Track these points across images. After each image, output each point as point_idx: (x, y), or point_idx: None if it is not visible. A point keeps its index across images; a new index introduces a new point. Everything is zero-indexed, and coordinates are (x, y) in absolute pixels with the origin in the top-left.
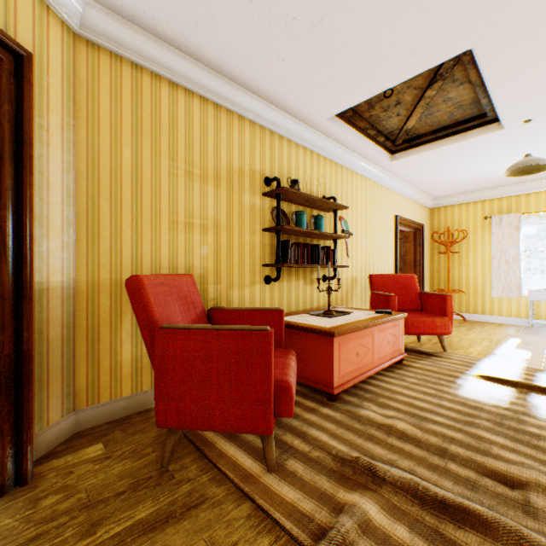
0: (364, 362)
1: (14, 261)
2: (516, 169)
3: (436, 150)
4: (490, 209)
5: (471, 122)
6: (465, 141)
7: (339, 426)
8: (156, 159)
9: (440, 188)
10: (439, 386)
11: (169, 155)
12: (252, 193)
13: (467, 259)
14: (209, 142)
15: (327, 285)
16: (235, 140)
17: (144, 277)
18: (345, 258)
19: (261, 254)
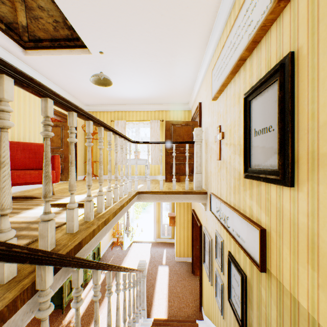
0: None
1: None
2: (99, 81)
3: (57, 57)
4: (115, 117)
5: (73, 42)
6: (73, 55)
7: None
8: None
9: (85, 97)
10: None
11: None
12: None
13: (104, 144)
14: None
15: None
16: None
17: None
18: None
19: None
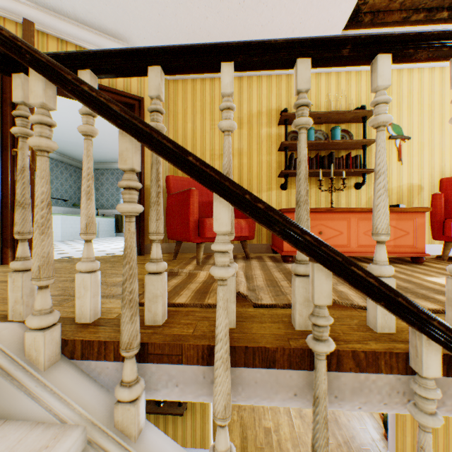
0: (333, 243)
1: (139, 175)
2: None
3: None
4: None
5: None
6: None
7: (259, 266)
8: (203, 123)
9: None
10: (413, 273)
11: (210, 119)
12: (269, 126)
13: None
14: (234, 103)
15: (362, 192)
16: (254, 94)
17: (171, 176)
18: (396, 164)
19: (277, 168)
